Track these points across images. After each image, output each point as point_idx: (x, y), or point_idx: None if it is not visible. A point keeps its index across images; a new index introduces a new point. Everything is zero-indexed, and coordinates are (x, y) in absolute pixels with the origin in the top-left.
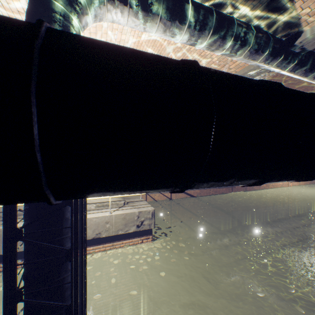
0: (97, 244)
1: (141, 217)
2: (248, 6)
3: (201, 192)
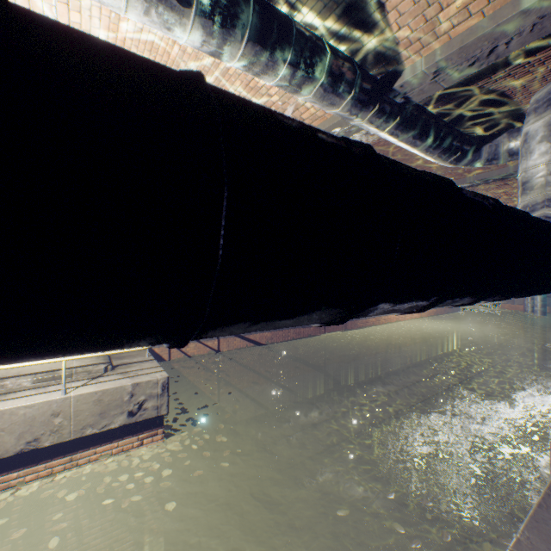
0: (30, 464)
1: (138, 395)
2: (317, 3)
3: (273, 336)
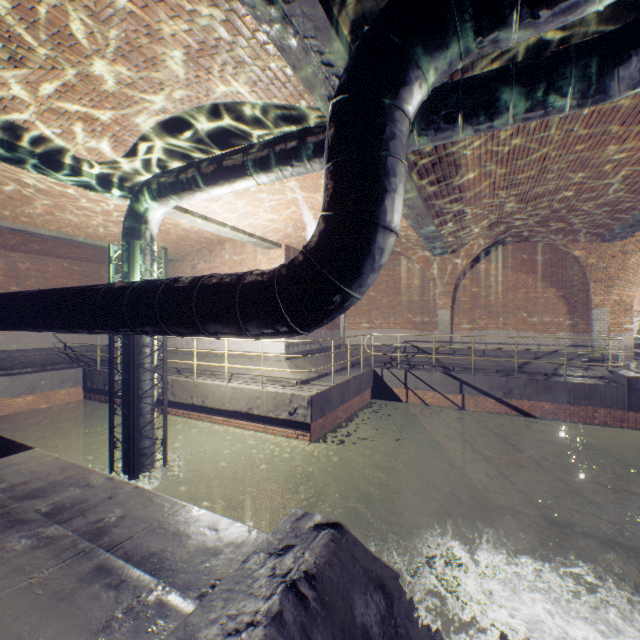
0: (251, 420)
1: (293, 402)
2: (256, 125)
3: (556, 410)
